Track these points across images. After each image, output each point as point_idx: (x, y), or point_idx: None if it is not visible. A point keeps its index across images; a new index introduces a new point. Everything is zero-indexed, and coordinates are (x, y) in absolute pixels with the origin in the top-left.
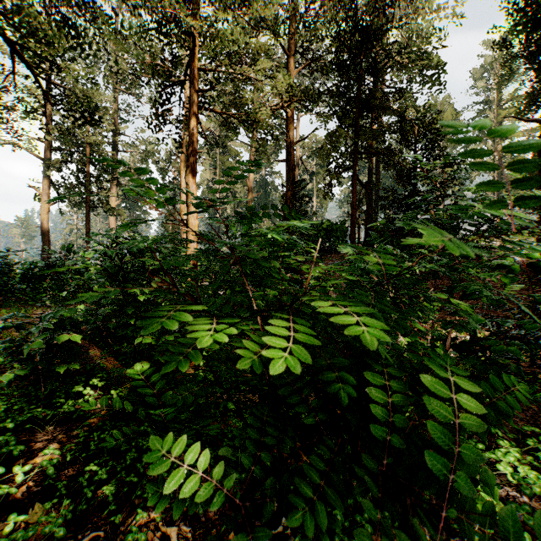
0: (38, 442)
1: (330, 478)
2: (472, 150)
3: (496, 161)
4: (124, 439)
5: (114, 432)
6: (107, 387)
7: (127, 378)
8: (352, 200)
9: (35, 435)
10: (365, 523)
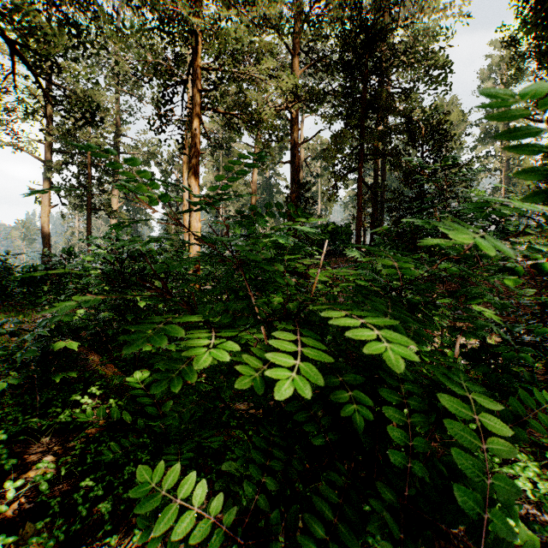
0: (32, 454)
1: (348, 517)
2: (532, 130)
3: (504, 162)
4: (122, 452)
5: (112, 444)
6: (106, 395)
7: (126, 385)
8: (358, 203)
9: (30, 447)
10: (378, 546)
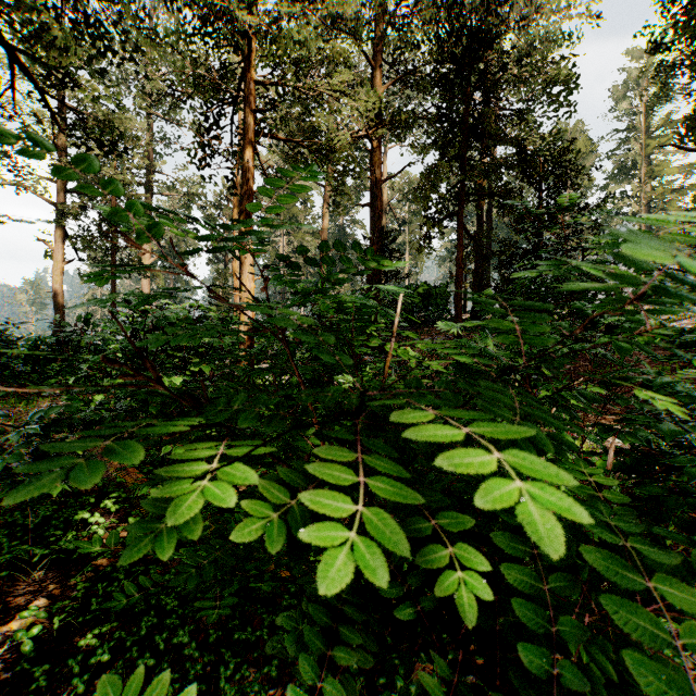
0: (19, 596)
1: None
2: None
3: (643, 205)
4: (139, 596)
5: (126, 584)
6: (126, 511)
7: None
8: (458, 256)
9: (17, 585)
10: None
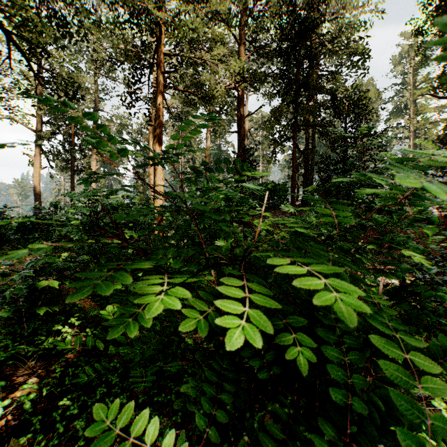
0: (20, 376)
1: None
2: None
3: (412, 132)
4: (95, 376)
5: (86, 368)
6: (84, 325)
7: None
8: (293, 165)
9: (18, 370)
10: None
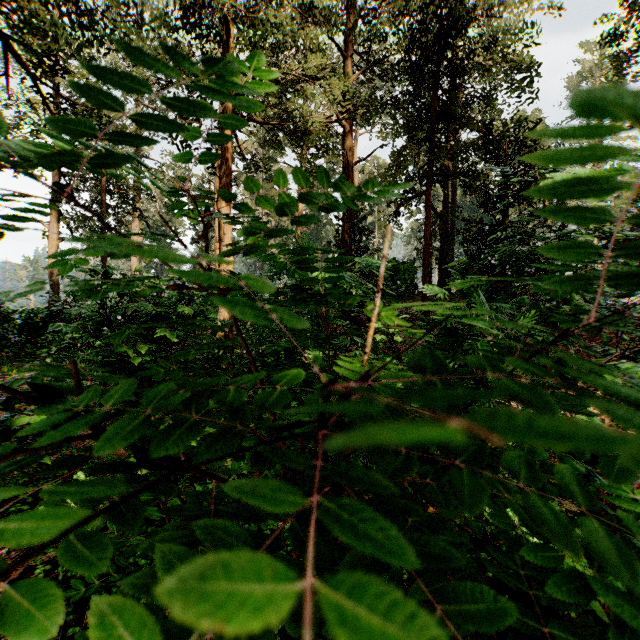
0: None
1: None
2: None
3: None
4: (99, 585)
5: None
6: None
7: None
8: (425, 233)
9: None
10: None
